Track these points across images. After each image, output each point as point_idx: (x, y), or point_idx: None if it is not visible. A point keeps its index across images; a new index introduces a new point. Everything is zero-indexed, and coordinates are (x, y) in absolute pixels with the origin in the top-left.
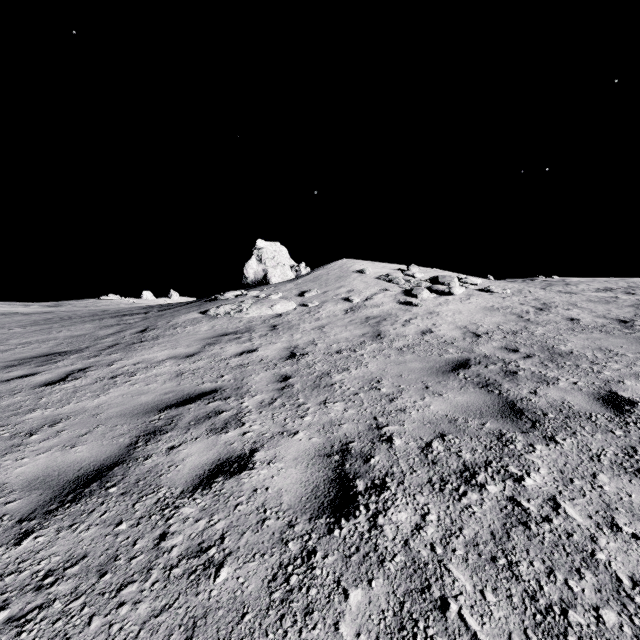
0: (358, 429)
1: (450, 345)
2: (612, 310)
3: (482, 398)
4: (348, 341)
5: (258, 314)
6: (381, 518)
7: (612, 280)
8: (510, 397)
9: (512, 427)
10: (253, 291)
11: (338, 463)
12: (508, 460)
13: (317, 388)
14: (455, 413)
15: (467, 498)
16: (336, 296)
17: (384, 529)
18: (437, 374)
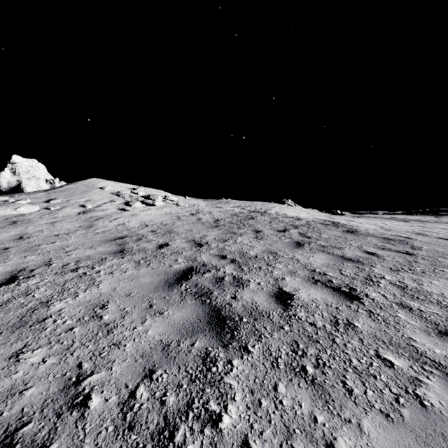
0: (37, 263)
1: (127, 230)
2: (221, 215)
3: (113, 248)
4: (67, 230)
5: (2, 214)
6: (23, 283)
7: (248, 202)
8: (126, 247)
9: (113, 256)
10: (3, 197)
11: (15, 273)
12: (97, 264)
13: (26, 251)
14: (94, 254)
15: (67, 274)
16: (76, 203)
17: (22, 285)
18: (104, 242)
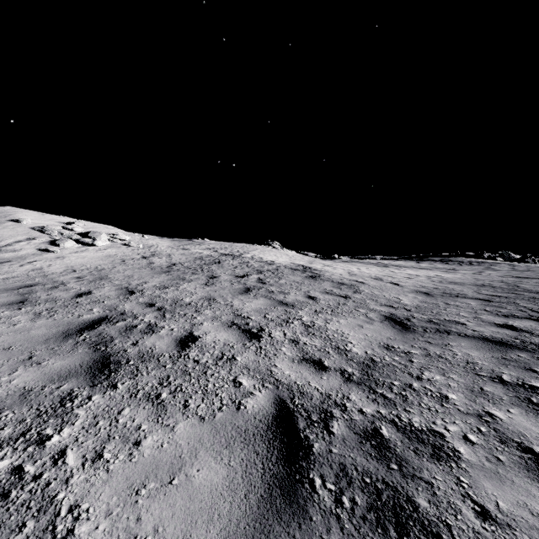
0: None
1: (43, 277)
2: (182, 259)
3: (11, 299)
4: None
5: None
6: None
7: (226, 244)
8: (31, 297)
9: (6, 307)
10: None
11: None
12: None
13: None
14: None
15: None
16: None
17: None
18: (1, 291)
